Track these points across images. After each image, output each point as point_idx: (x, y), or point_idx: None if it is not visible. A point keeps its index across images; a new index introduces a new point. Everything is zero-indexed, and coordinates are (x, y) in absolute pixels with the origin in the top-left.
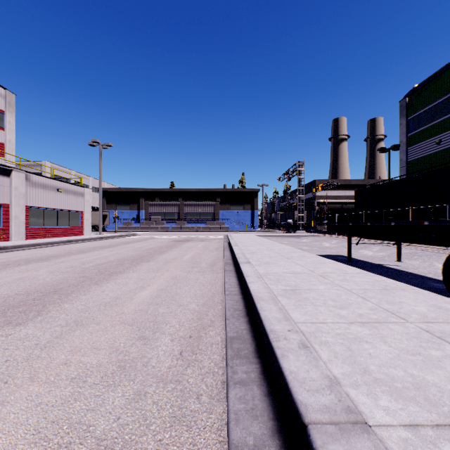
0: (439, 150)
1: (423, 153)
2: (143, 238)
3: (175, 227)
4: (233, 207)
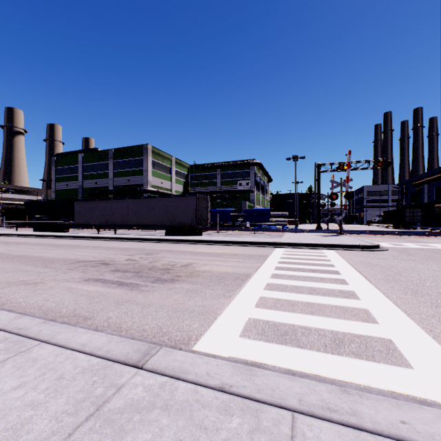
0: (68, 188)
1: (62, 188)
2: None
3: None
4: None
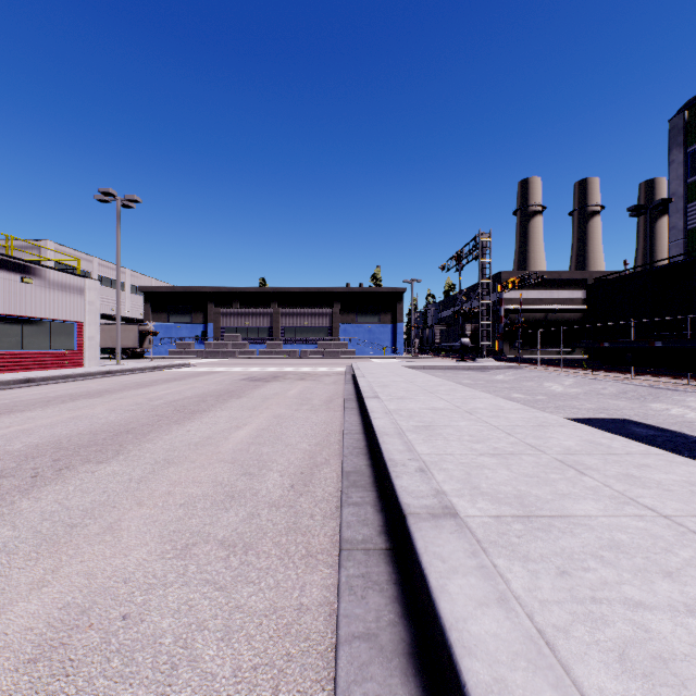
0: None
1: None
2: (194, 371)
3: (264, 351)
4: (361, 319)
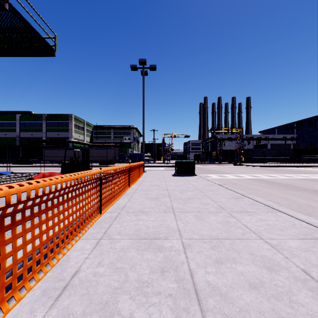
0: (6, 137)
1: (0, 136)
2: None
3: None
4: None
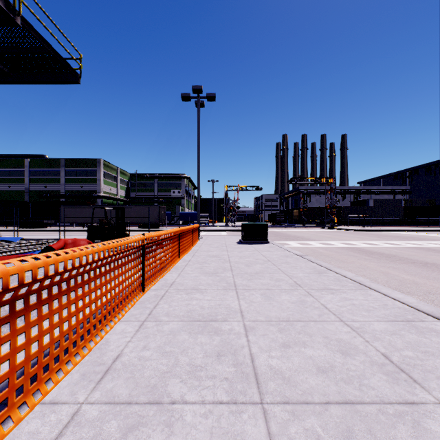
0: (10, 190)
1: (3, 189)
2: None
3: None
4: None
